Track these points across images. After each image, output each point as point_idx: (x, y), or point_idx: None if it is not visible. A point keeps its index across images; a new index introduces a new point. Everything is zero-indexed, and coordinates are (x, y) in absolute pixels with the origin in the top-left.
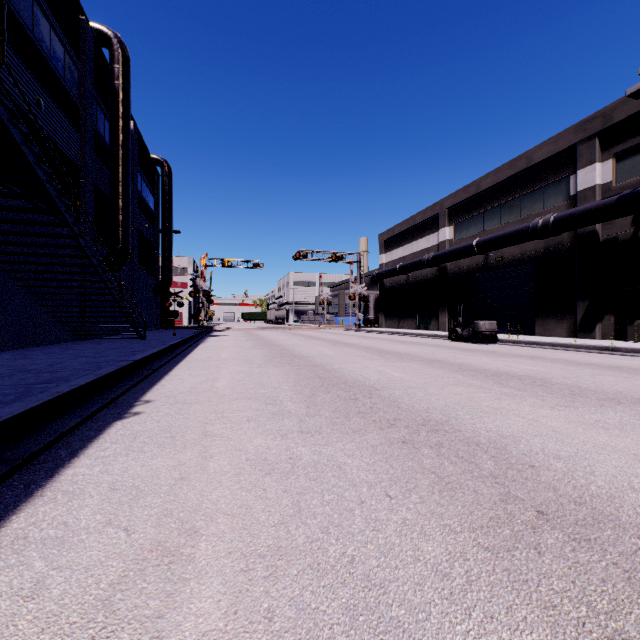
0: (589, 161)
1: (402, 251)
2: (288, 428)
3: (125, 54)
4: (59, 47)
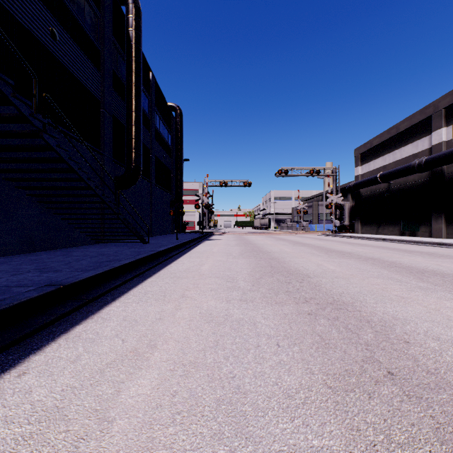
0: None
1: (381, 161)
2: None
3: (137, 5)
4: None
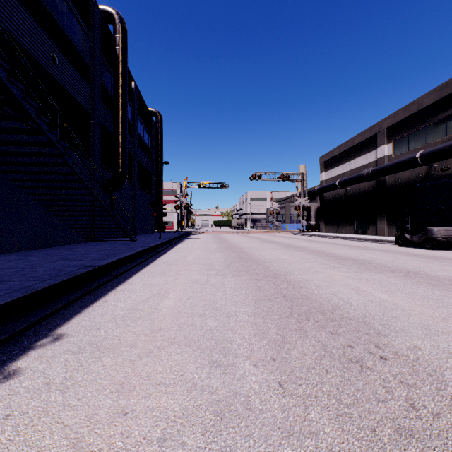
0: None
1: (340, 169)
2: None
3: (123, 26)
4: (73, 19)
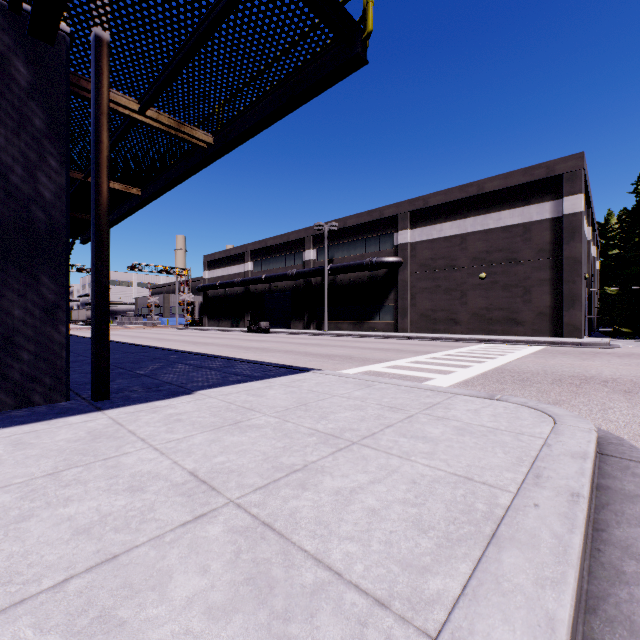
0: (309, 248)
1: (221, 272)
2: (196, 346)
3: None
4: None
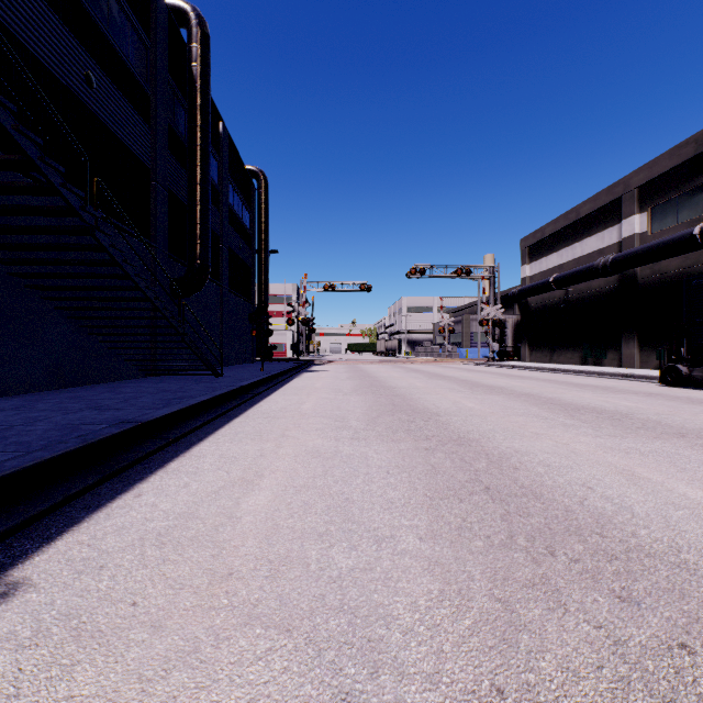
0: None
1: (557, 258)
2: None
3: (203, 29)
4: (121, 18)
